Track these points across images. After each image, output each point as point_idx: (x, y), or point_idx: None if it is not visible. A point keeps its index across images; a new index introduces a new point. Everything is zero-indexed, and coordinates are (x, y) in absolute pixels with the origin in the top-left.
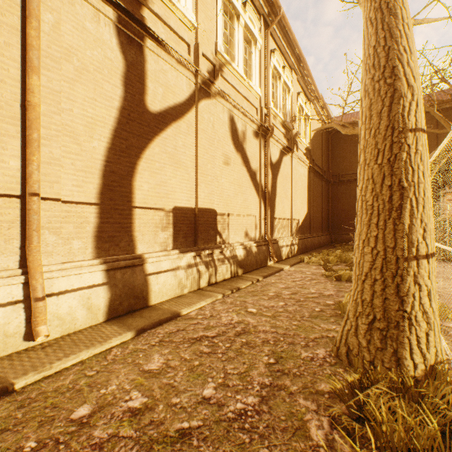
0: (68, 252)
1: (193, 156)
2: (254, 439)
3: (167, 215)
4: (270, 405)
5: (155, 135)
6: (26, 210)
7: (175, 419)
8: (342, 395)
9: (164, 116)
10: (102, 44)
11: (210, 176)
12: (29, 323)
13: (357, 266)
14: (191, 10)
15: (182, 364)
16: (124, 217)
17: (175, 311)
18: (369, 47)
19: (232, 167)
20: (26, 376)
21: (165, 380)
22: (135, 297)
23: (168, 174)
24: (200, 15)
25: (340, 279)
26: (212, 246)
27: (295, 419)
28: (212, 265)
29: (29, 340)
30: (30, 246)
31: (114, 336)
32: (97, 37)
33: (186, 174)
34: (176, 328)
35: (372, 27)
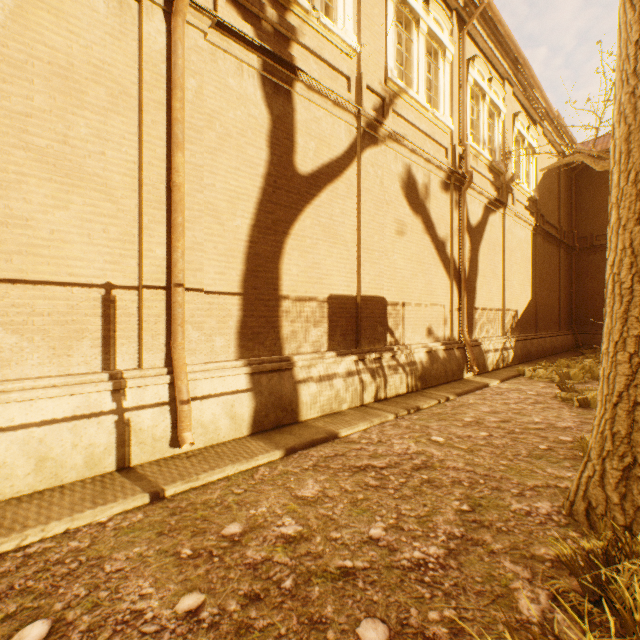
0: (211, 351)
1: (354, 226)
2: (437, 596)
3: (320, 306)
4: (461, 561)
5: (306, 203)
6: (171, 303)
7: (335, 555)
8: (573, 565)
9: (317, 177)
10: (246, 101)
11: (378, 252)
12: (174, 428)
13: (604, 382)
14: (352, 31)
15: (342, 495)
16: (270, 309)
17: (331, 431)
18: (627, 44)
19: (409, 237)
20: (175, 483)
21: (322, 510)
22: (282, 409)
23: (322, 252)
24: (363, 34)
25: (588, 405)
26: (381, 347)
27: (496, 584)
28: (381, 374)
29: (174, 446)
30: (175, 342)
31: (260, 453)
32: (240, 93)
33: (344, 251)
34: (334, 451)
35: (633, 11)
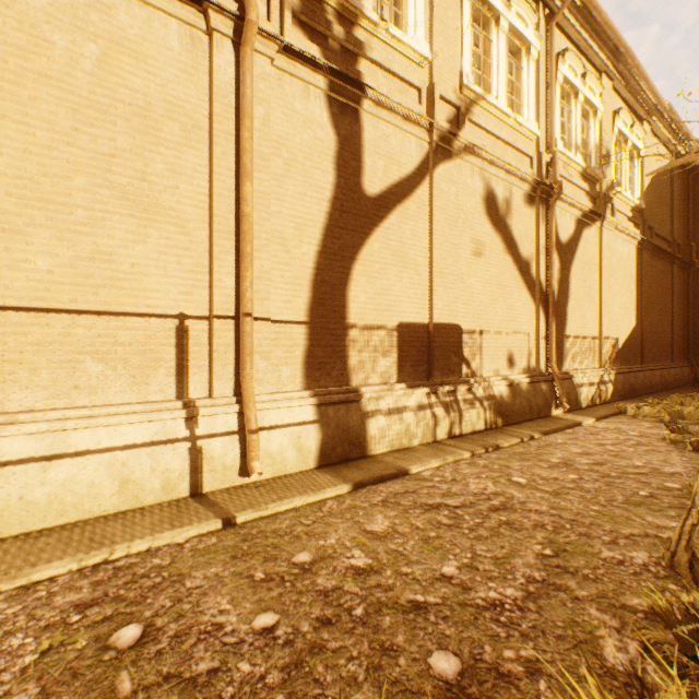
0: (277, 381)
1: (425, 248)
2: (513, 636)
3: (389, 335)
4: (540, 604)
5: (374, 226)
6: (239, 333)
7: (406, 589)
8: (668, 616)
9: (386, 198)
10: (312, 124)
11: (452, 276)
12: (243, 458)
13: None
14: (423, 39)
15: (413, 532)
16: (336, 338)
17: (401, 467)
18: None
19: (487, 258)
20: (245, 511)
21: (392, 545)
22: (350, 443)
23: (391, 277)
24: (436, 40)
25: None
26: (455, 379)
27: (579, 630)
28: (455, 408)
29: (243, 476)
30: (244, 372)
31: (327, 486)
32: (307, 116)
33: (415, 276)
34: (404, 488)
35: None
